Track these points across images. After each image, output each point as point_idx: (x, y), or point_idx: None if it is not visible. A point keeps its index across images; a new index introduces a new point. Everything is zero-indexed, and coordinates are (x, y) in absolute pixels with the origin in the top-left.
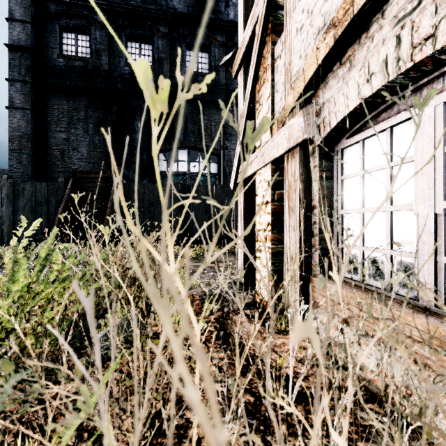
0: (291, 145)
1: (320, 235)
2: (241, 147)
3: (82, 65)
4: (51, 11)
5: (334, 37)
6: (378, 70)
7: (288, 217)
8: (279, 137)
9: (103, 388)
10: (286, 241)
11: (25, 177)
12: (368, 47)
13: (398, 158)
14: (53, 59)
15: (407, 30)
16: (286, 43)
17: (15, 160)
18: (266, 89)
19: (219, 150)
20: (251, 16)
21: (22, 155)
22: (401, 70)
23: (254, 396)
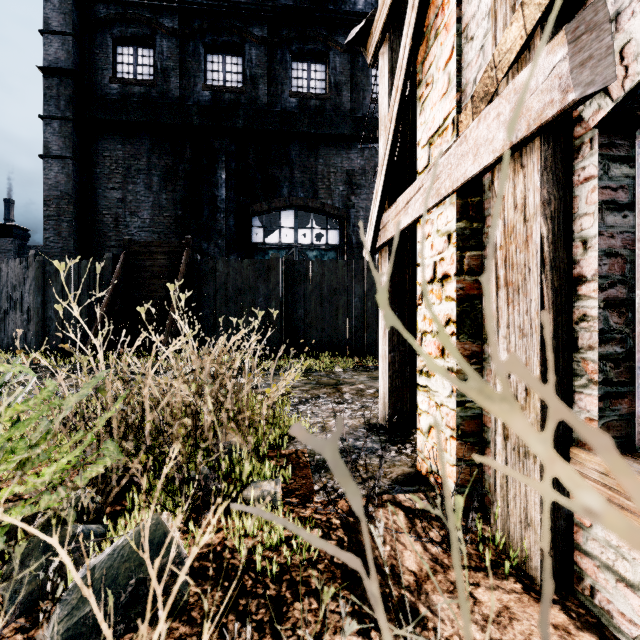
0: (520, 136)
1: (601, 349)
2: None
3: (143, 91)
4: (101, 17)
5: None
6: None
7: (506, 304)
8: (481, 128)
9: None
10: None
11: (65, 254)
12: None
13: None
14: (103, 85)
15: None
16: None
17: (52, 231)
18: (443, 46)
19: (342, 210)
20: None
21: (61, 224)
22: None
23: None
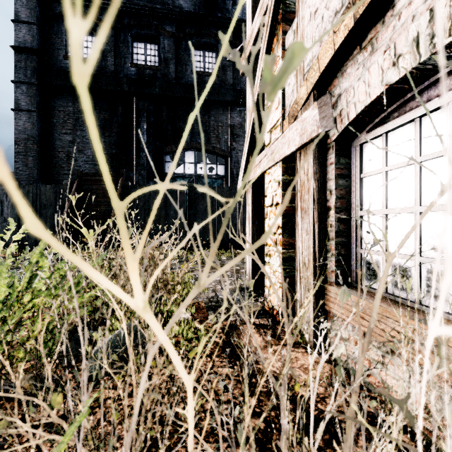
0: (304, 141)
1: (336, 239)
2: (254, 101)
3: None
4: (57, 12)
5: (355, 17)
6: (407, 50)
7: (301, 219)
8: (290, 133)
9: (76, 435)
10: (298, 245)
11: (31, 179)
12: (394, 26)
13: (428, 152)
14: (59, 61)
15: (444, 0)
16: (298, 31)
17: (21, 163)
18: None
19: (227, 152)
20: (260, 6)
21: (28, 158)
22: (437, 48)
23: (264, 421)
